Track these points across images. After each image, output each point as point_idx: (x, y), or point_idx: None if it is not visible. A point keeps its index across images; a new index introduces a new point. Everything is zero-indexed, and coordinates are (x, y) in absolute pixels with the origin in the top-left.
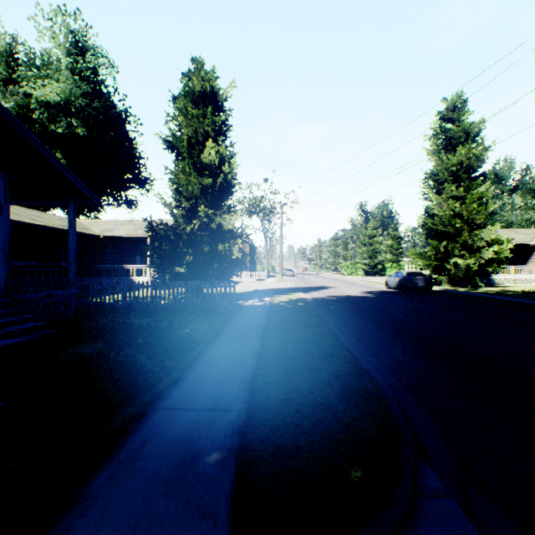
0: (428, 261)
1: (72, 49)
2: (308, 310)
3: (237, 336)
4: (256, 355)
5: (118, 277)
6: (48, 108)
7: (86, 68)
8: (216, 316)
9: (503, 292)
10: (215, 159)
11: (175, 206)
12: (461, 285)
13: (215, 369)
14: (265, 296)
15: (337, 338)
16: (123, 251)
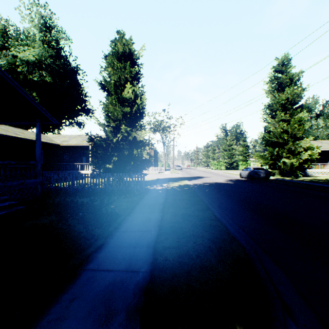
0: (266, 160)
1: (42, 28)
2: (191, 192)
3: (145, 211)
4: (157, 225)
5: (71, 171)
6: (28, 64)
7: (52, 40)
8: (131, 196)
9: (315, 180)
10: (131, 95)
11: (106, 125)
12: (287, 175)
13: (129, 237)
14: (163, 183)
15: (212, 212)
16: (74, 154)
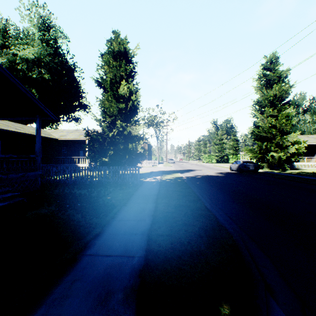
0: (255, 154)
1: (41, 27)
2: (183, 184)
3: (140, 202)
4: (151, 215)
5: (68, 164)
6: (27, 62)
7: (50, 39)
8: (127, 188)
9: (301, 173)
10: (126, 92)
11: (103, 120)
12: (275, 168)
13: (124, 225)
14: (157, 175)
15: (203, 203)
16: (72, 148)
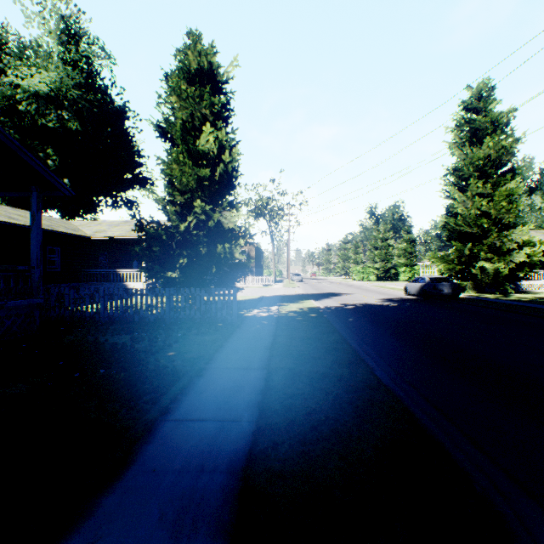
0: (451, 265)
1: (63, 36)
2: (323, 324)
3: (233, 365)
4: (256, 404)
5: (110, 283)
6: (37, 99)
7: (79, 58)
8: (211, 331)
9: (540, 300)
10: (213, 146)
11: (169, 201)
12: (486, 291)
13: (188, 438)
14: (271, 304)
15: (370, 369)
16: (118, 254)
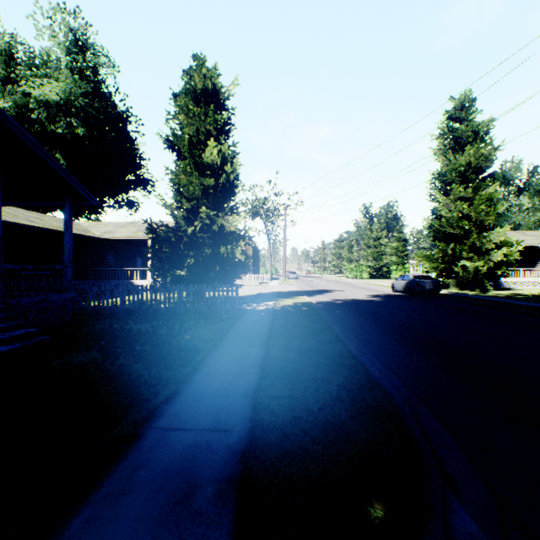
0: (435, 263)
1: (72, 48)
2: (313, 315)
3: (240, 343)
4: (259, 365)
5: (118, 281)
6: (48, 107)
7: (86, 68)
8: (217, 321)
9: (513, 296)
10: (217, 158)
11: (176, 207)
12: (469, 288)
13: (215, 382)
14: (268, 300)
15: (345, 345)
16: (123, 253)
